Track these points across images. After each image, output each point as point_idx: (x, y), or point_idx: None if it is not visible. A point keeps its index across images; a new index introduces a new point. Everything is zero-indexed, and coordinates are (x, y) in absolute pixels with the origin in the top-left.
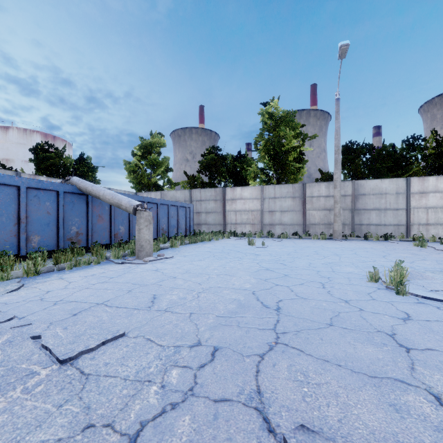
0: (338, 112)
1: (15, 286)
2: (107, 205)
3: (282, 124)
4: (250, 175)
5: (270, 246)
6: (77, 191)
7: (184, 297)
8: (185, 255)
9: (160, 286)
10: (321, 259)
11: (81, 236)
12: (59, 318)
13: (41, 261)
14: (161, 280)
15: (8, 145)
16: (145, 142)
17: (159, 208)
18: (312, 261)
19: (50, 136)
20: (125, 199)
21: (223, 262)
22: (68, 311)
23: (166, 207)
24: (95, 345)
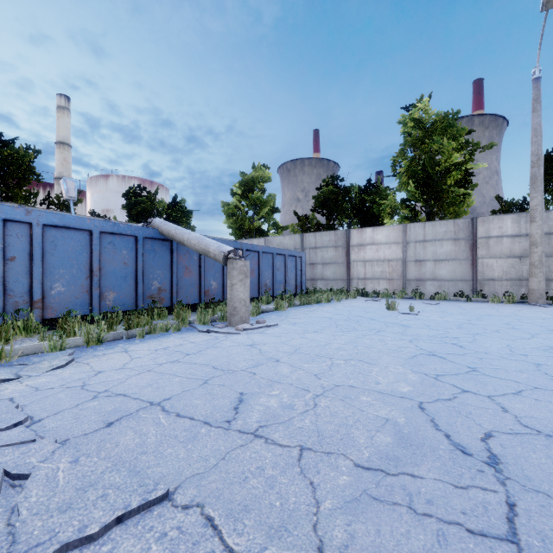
0: (538, 99)
1: (63, 360)
2: (196, 253)
3: (434, 133)
4: (386, 211)
5: (423, 311)
6: (159, 236)
7: (290, 404)
8: (295, 322)
9: (253, 375)
10: (528, 338)
11: (164, 293)
12: (84, 429)
13: (105, 325)
14: (256, 364)
15: (108, 194)
16: (245, 177)
17: (261, 257)
18: (513, 343)
19: (148, 181)
20: (214, 244)
21: (352, 337)
22: (104, 416)
23: (270, 256)
24: (99, 528)
